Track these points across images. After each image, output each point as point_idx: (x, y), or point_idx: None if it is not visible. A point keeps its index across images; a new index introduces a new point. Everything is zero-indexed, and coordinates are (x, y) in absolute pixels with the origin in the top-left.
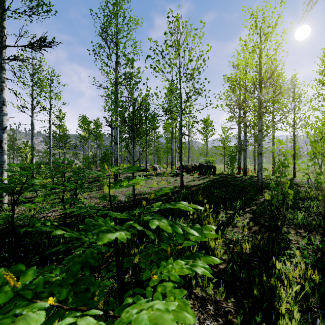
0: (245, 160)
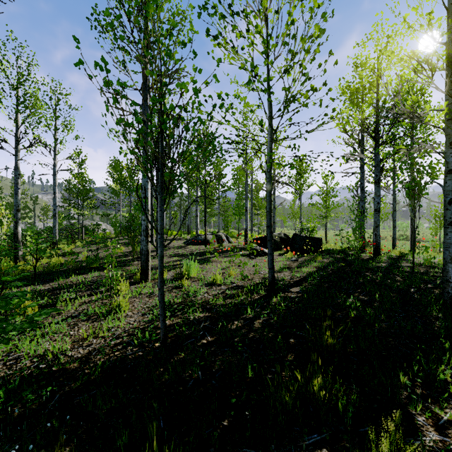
0: (377, 228)
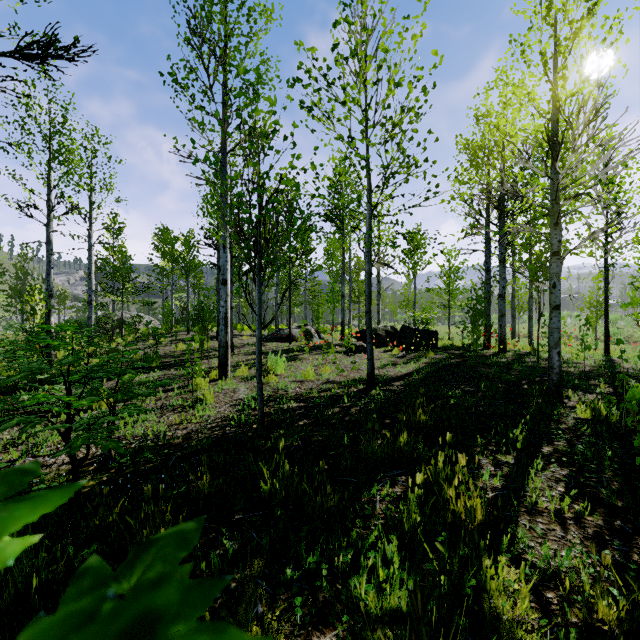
0: (503, 318)
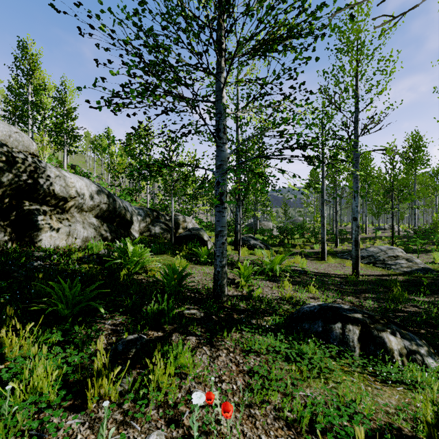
0: None
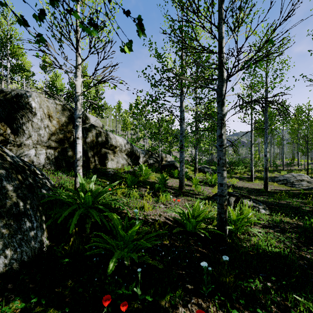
0: None
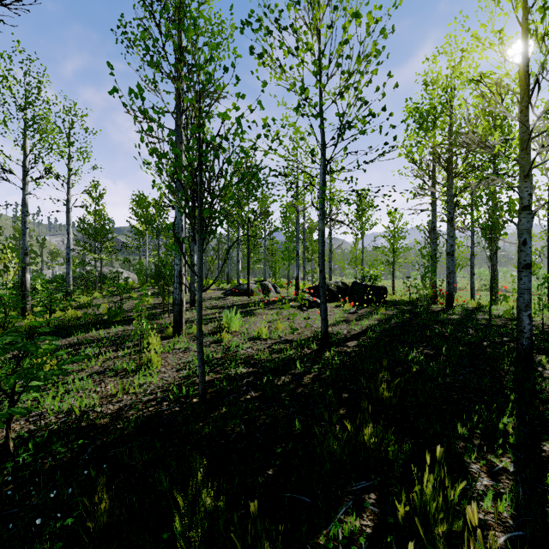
0: (451, 275)
